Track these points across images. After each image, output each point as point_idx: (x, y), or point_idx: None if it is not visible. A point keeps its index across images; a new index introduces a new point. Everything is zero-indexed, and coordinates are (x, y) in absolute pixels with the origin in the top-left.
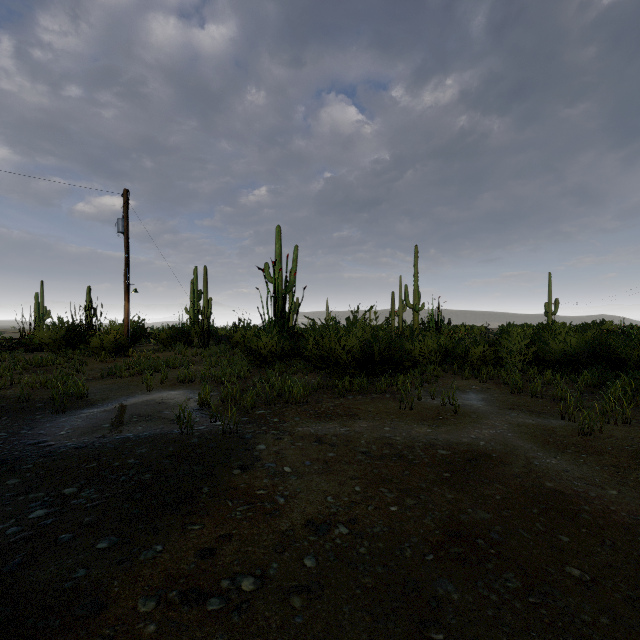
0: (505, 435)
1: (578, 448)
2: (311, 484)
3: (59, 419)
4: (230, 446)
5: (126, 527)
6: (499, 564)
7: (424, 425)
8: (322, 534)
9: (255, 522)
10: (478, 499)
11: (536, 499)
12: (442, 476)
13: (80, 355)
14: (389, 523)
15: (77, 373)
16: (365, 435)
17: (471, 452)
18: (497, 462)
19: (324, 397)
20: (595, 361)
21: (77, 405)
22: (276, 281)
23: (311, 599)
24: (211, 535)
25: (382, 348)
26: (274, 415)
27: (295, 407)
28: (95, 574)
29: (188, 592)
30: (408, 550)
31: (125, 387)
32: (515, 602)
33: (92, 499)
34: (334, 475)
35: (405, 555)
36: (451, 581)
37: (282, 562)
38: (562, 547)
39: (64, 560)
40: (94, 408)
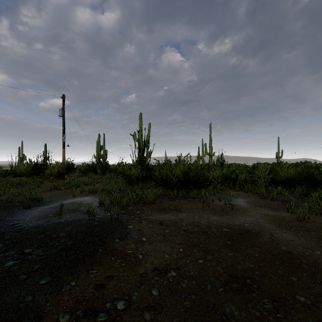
0: (258, 220)
1: (297, 228)
2: (156, 247)
3: (26, 211)
4: (114, 226)
5: (56, 271)
6: (259, 294)
7: (216, 215)
8: (162, 276)
9: (126, 269)
10: (246, 256)
11: (277, 256)
12: (226, 243)
13: (40, 178)
14: (198, 269)
15: (38, 187)
16: (185, 220)
17: (241, 230)
18: (255, 235)
19: (164, 200)
20: (303, 182)
21: (36, 204)
22: (139, 141)
23: (155, 314)
24: (102, 276)
25: (193, 175)
26: (138, 210)
27: (148, 205)
28: (37, 299)
29: (87, 310)
30: (209, 285)
31: (62, 195)
32: (269, 317)
33: (39, 255)
34: (169, 242)
35: (207, 288)
36: (233, 304)
37: (140, 292)
38: (293, 284)
39: (21, 290)
40: (45, 206)
